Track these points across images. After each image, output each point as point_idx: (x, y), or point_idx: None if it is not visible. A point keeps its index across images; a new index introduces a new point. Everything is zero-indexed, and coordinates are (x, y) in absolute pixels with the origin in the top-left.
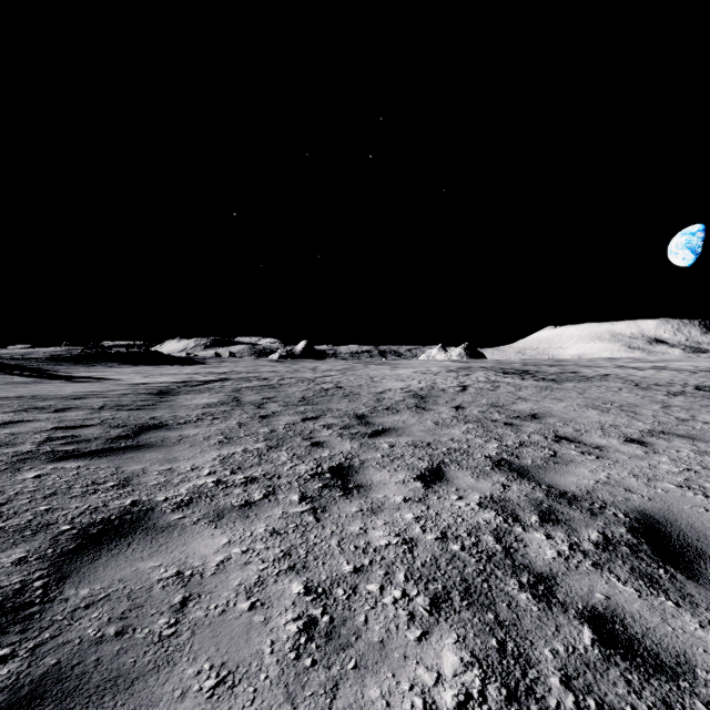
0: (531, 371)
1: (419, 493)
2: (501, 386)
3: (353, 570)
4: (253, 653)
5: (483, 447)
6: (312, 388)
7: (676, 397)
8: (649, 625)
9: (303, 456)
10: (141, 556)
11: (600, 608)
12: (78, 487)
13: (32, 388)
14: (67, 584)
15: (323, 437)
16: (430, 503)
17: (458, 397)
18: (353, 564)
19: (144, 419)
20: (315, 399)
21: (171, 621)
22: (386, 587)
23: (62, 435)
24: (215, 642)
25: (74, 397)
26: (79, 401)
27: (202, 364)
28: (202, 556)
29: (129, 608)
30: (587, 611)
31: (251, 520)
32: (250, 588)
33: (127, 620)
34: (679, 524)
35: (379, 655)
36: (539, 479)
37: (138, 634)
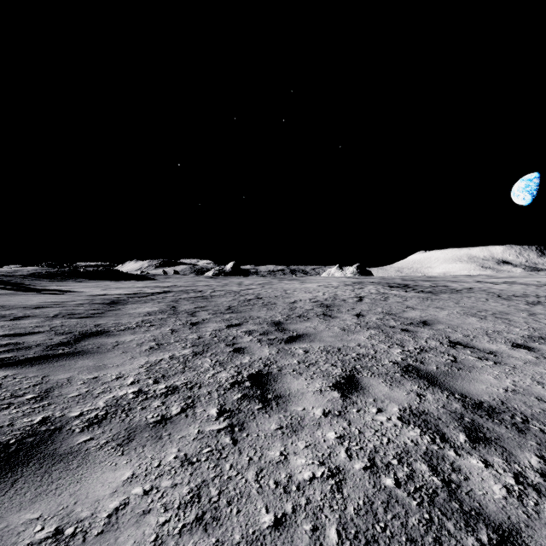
0: (411, 285)
1: (338, 404)
2: (390, 297)
3: (273, 524)
4: None
5: (388, 353)
6: (237, 299)
7: (536, 306)
8: None
9: (225, 363)
10: (20, 502)
11: None
12: None
13: (4, 299)
14: None
15: (244, 343)
16: (351, 417)
17: (357, 306)
18: (273, 511)
19: (89, 326)
20: (239, 308)
21: None
22: None
23: (7, 342)
24: None
25: (36, 307)
26: (39, 310)
27: (152, 280)
28: (94, 500)
29: None
30: None
31: (162, 443)
32: None
33: None
34: None
35: None
36: (450, 387)
37: None
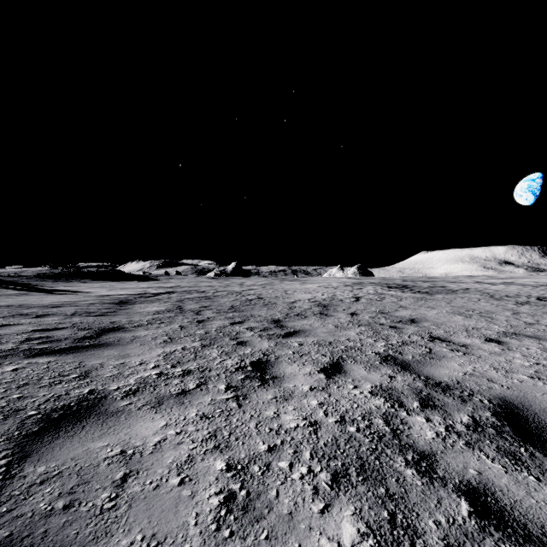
0: (409, 285)
1: (323, 383)
2: (387, 297)
3: (267, 449)
4: (180, 525)
5: (373, 345)
6: (239, 299)
7: (523, 306)
8: (516, 498)
9: (230, 353)
10: (92, 437)
11: (474, 483)
12: (46, 378)
13: (20, 299)
14: (27, 462)
15: (246, 337)
16: (332, 391)
17: (353, 306)
18: (267, 443)
19: (106, 323)
20: (241, 308)
21: (112, 496)
22: (295, 464)
23: (39, 336)
24: (148, 515)
25: (52, 306)
26: (56, 308)
27: (155, 280)
28: (143, 437)
29: (77, 484)
30: (463, 486)
31: (185, 406)
32: (180, 465)
33: (74, 495)
34: (533, 409)
35: (288, 526)
36: (419, 372)
37: (82, 507)
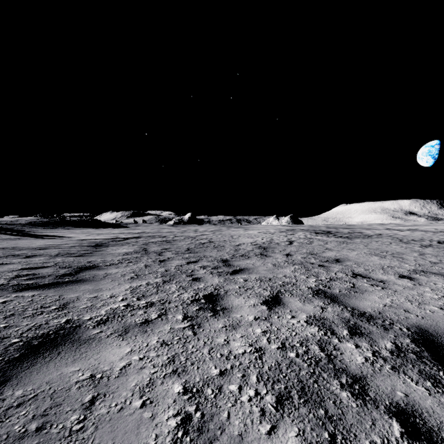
0: (333, 231)
1: (265, 313)
2: (315, 241)
3: (219, 373)
4: None
5: (306, 281)
6: (194, 242)
7: (427, 248)
8: (441, 418)
9: (186, 287)
10: (66, 362)
11: (402, 404)
12: (30, 310)
13: (14, 242)
14: (7, 386)
15: (200, 274)
16: (273, 321)
17: (287, 248)
18: (219, 368)
19: (83, 263)
20: (196, 250)
21: (80, 418)
22: (243, 387)
23: (27, 273)
24: (112, 437)
25: (40, 248)
26: (42, 250)
27: (125, 227)
28: (110, 362)
29: (50, 406)
30: (393, 407)
31: (148, 334)
32: (143, 388)
33: (46, 417)
34: None
35: None
36: (345, 303)
37: (53, 429)
